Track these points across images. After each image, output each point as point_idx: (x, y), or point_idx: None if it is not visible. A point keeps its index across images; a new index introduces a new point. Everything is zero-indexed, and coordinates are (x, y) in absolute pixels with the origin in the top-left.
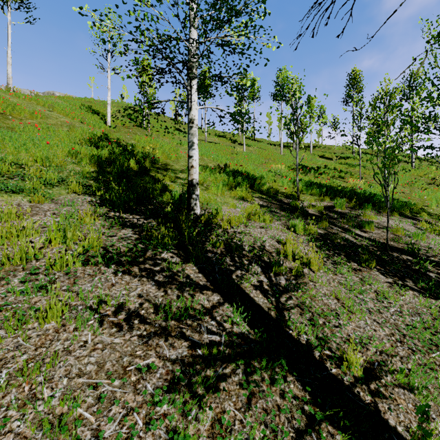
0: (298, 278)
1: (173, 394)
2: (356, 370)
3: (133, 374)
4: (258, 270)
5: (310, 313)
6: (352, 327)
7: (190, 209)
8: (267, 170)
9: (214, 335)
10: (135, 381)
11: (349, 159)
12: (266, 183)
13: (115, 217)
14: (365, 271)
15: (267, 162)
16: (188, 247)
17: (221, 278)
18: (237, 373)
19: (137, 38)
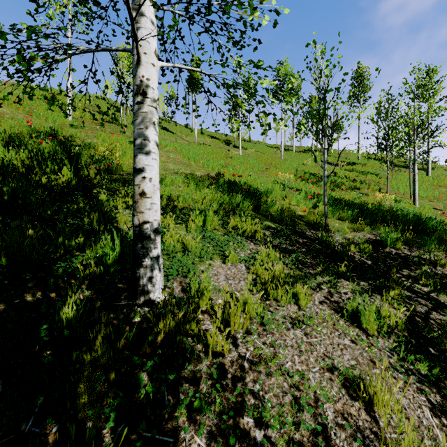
0: None
1: None
2: None
3: None
4: None
5: None
6: None
7: (137, 290)
8: (271, 181)
9: None
10: None
11: (356, 165)
12: (276, 201)
13: None
14: None
15: (268, 168)
16: None
17: None
18: None
19: None
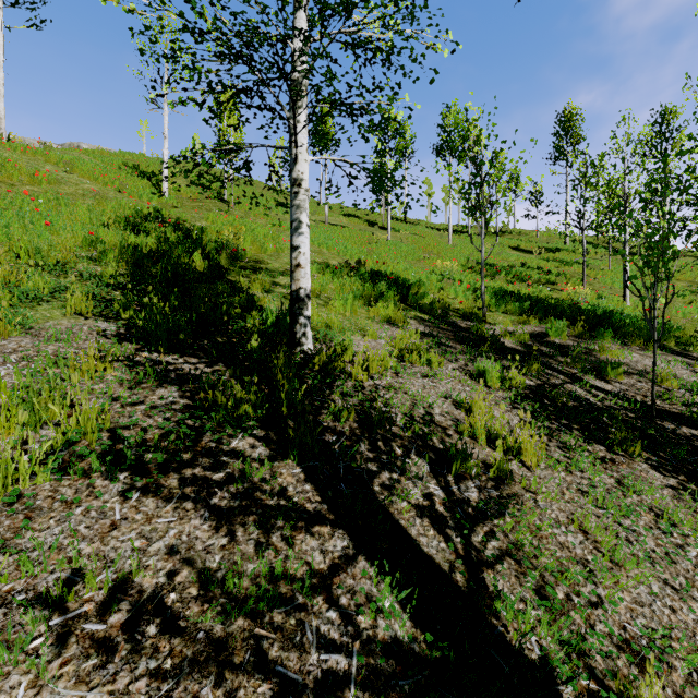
0: (501, 485)
1: None
2: None
3: None
4: (423, 471)
5: (536, 572)
6: (626, 605)
7: (294, 343)
8: (428, 271)
9: (335, 654)
10: None
11: (561, 253)
12: (428, 293)
13: (147, 364)
14: (623, 464)
15: (428, 257)
16: (287, 423)
17: (351, 493)
18: None
19: (195, 27)
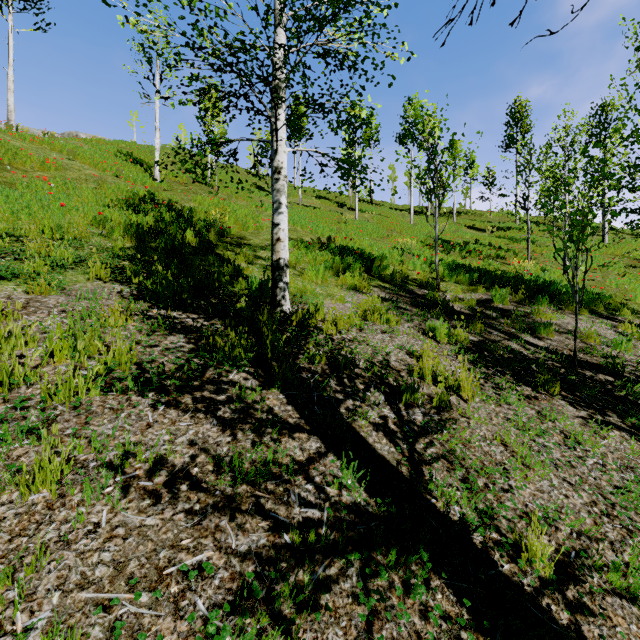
0: (441, 412)
1: (241, 619)
2: (542, 565)
3: (173, 581)
4: (379, 399)
5: (463, 468)
6: (530, 492)
7: (275, 304)
8: (390, 247)
9: (311, 509)
10: (176, 594)
11: (511, 231)
12: (389, 265)
13: (159, 317)
14: (544, 400)
15: (391, 235)
16: (272, 363)
17: (323, 413)
18: (349, 575)
19: (194, 43)
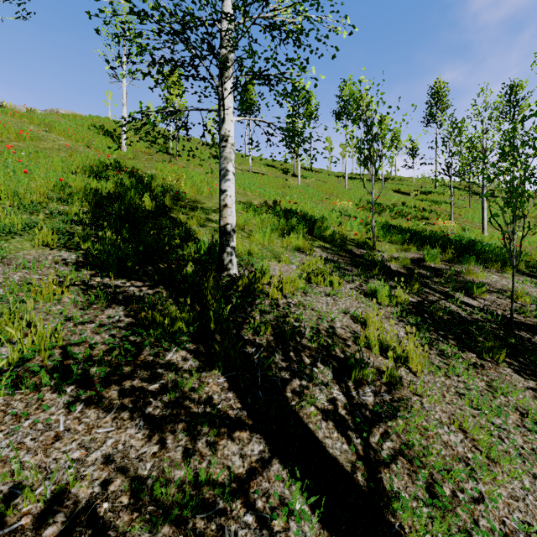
0: (392, 389)
1: None
2: None
3: None
4: (328, 379)
5: (425, 470)
6: (503, 500)
7: (222, 268)
8: (329, 209)
9: None
10: None
11: (432, 195)
12: (329, 226)
13: (98, 288)
14: (491, 369)
15: (329, 198)
16: (215, 337)
17: (267, 399)
18: None
19: (140, 11)
